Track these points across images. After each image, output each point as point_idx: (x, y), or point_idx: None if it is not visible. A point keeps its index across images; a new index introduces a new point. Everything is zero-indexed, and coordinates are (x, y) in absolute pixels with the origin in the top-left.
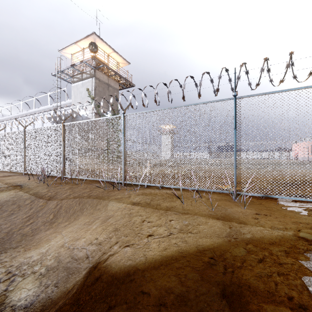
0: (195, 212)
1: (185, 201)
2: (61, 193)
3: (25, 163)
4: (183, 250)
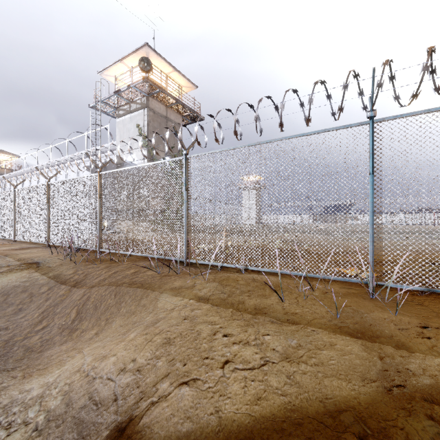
0: (307, 319)
1: (286, 296)
2: (92, 277)
3: (49, 230)
4: (293, 409)
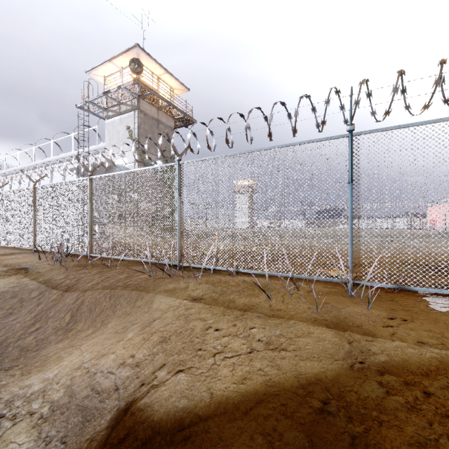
0: (290, 314)
1: (273, 295)
2: (84, 281)
3: (36, 235)
4: (273, 383)
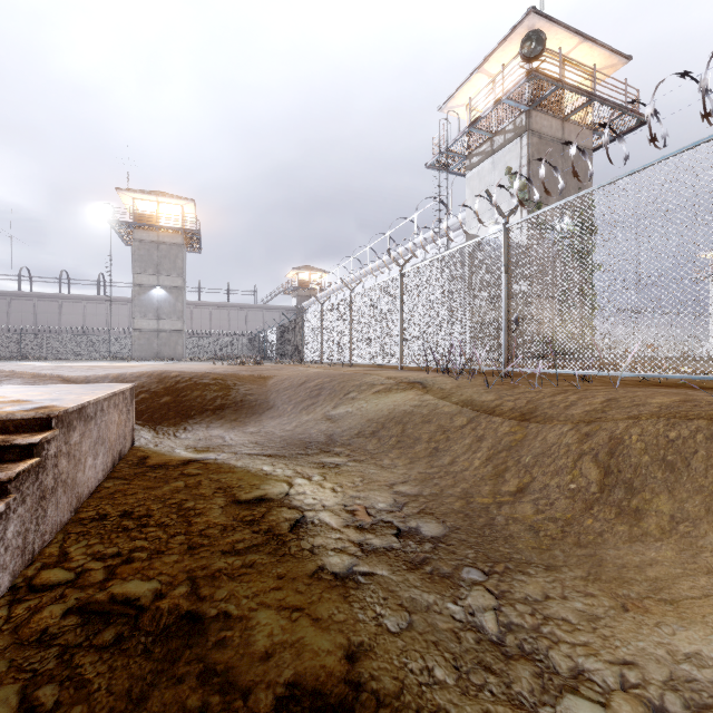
0: None
1: None
2: (551, 406)
3: (402, 345)
4: None
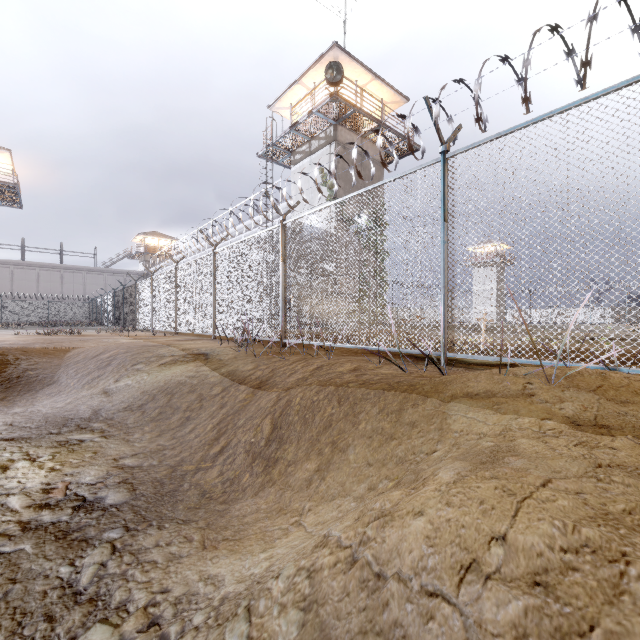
0: None
1: None
2: (283, 375)
3: (215, 316)
4: None
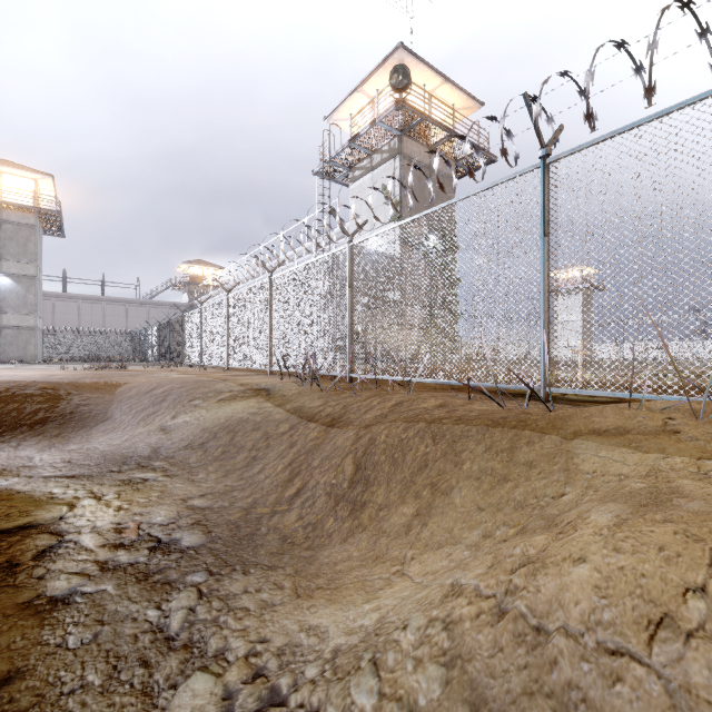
0: None
1: None
2: (357, 411)
3: (272, 350)
4: None
